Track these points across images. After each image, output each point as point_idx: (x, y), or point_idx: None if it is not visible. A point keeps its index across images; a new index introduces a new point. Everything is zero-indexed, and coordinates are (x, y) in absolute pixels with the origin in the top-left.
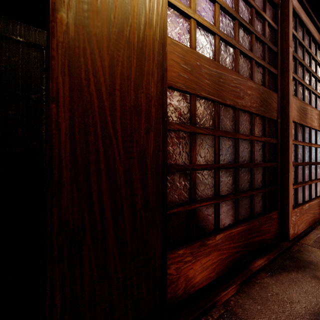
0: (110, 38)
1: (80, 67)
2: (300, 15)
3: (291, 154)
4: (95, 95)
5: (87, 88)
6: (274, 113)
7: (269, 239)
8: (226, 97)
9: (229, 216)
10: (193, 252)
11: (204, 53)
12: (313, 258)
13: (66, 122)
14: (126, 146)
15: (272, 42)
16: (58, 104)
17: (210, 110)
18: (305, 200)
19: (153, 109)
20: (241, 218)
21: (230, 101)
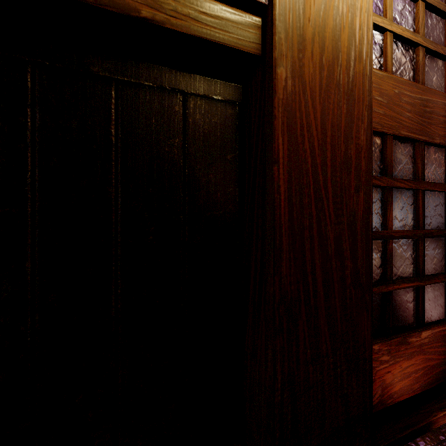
0: (321, 84)
1: (296, 123)
2: None
3: None
4: (308, 152)
5: (302, 145)
6: None
7: None
8: (434, 134)
9: (437, 306)
10: (390, 350)
11: (402, 75)
12: None
13: (285, 185)
14: (336, 208)
15: None
16: (278, 166)
17: (410, 154)
18: None
19: (363, 162)
20: None
21: (440, 139)
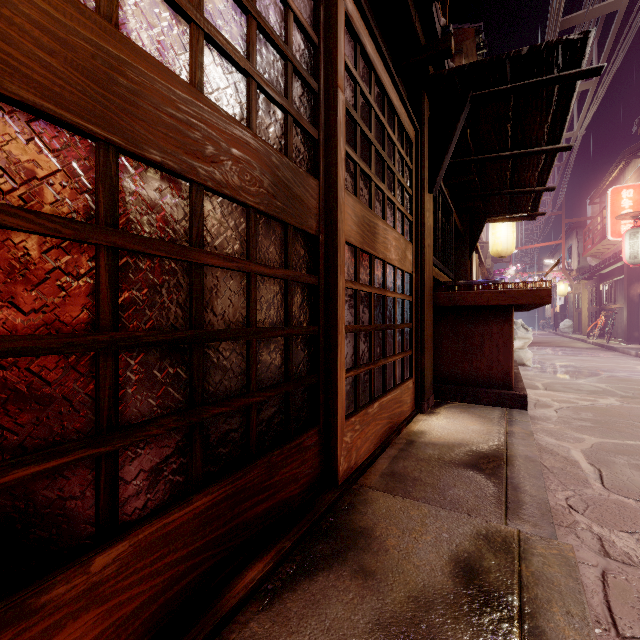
0: None
1: None
2: (363, 39)
3: (342, 308)
4: None
5: None
6: (311, 221)
7: (296, 496)
8: (145, 139)
9: (169, 475)
10: None
11: None
12: (370, 517)
13: None
14: None
15: (308, 67)
16: None
17: (77, 161)
18: (376, 395)
19: None
20: (214, 469)
21: (163, 155)
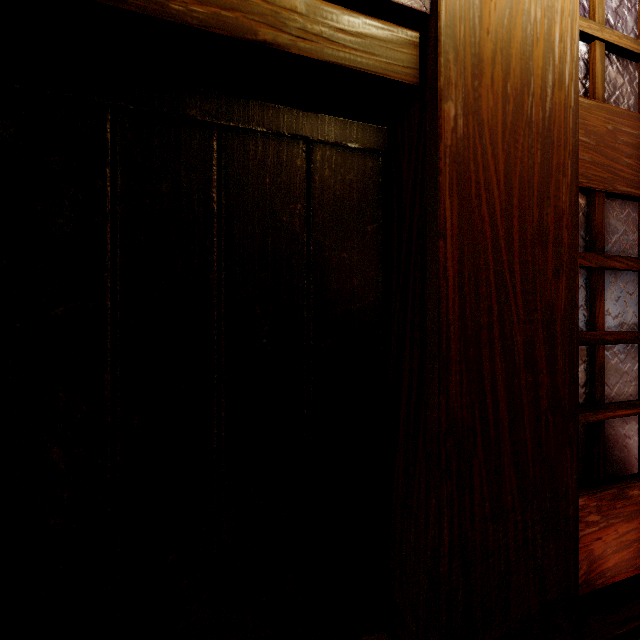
0: (505, 123)
1: (470, 180)
2: None
3: None
4: (487, 221)
5: (477, 210)
6: None
7: None
8: None
9: None
10: (601, 506)
11: (618, 103)
12: None
13: (454, 267)
14: (526, 300)
15: None
16: (445, 241)
17: (630, 218)
18: None
19: (565, 233)
20: None
21: None
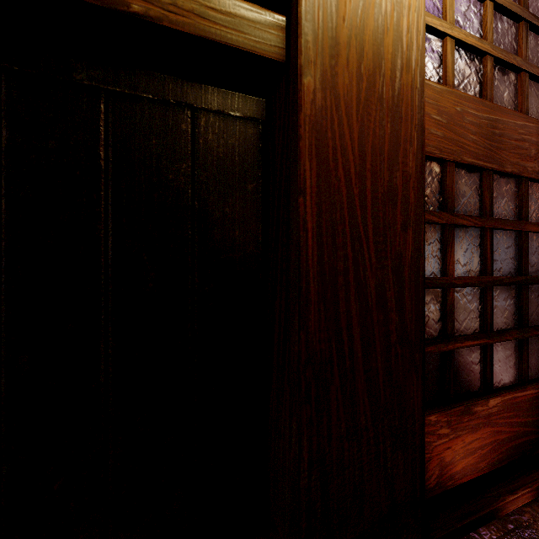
0: (359, 98)
1: (327, 145)
2: None
3: None
4: (343, 181)
5: (334, 172)
6: None
7: None
8: (505, 161)
9: (509, 368)
10: (451, 421)
11: (466, 89)
12: None
13: (313, 220)
14: (378, 250)
15: None
16: (305, 197)
17: (476, 184)
18: None
19: (412, 194)
20: (530, 374)
21: (512, 167)
